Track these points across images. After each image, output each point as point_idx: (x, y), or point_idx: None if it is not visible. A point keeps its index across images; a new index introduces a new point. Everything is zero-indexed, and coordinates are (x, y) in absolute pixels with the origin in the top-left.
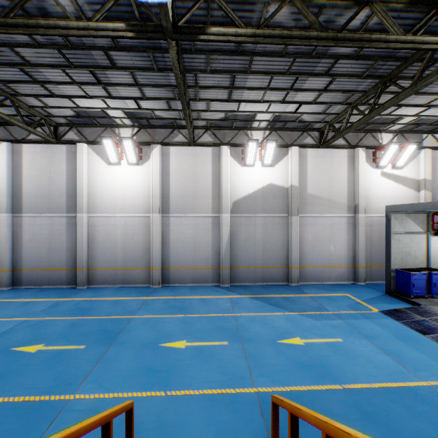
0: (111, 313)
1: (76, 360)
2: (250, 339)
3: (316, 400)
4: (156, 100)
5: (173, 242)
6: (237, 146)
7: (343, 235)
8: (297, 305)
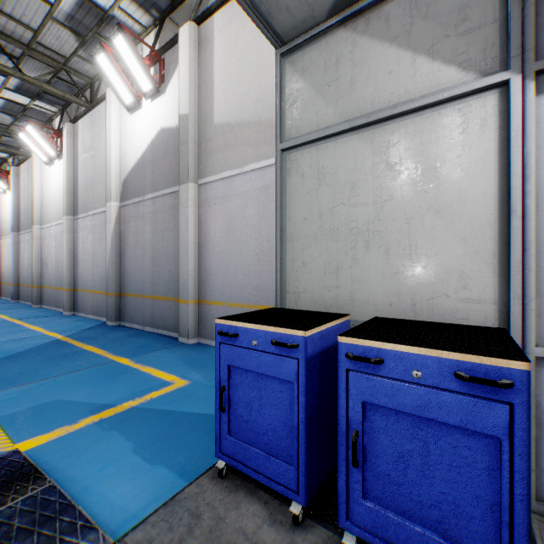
0: None
1: None
2: None
3: None
4: None
5: (80, 254)
6: None
7: None
8: (22, 366)
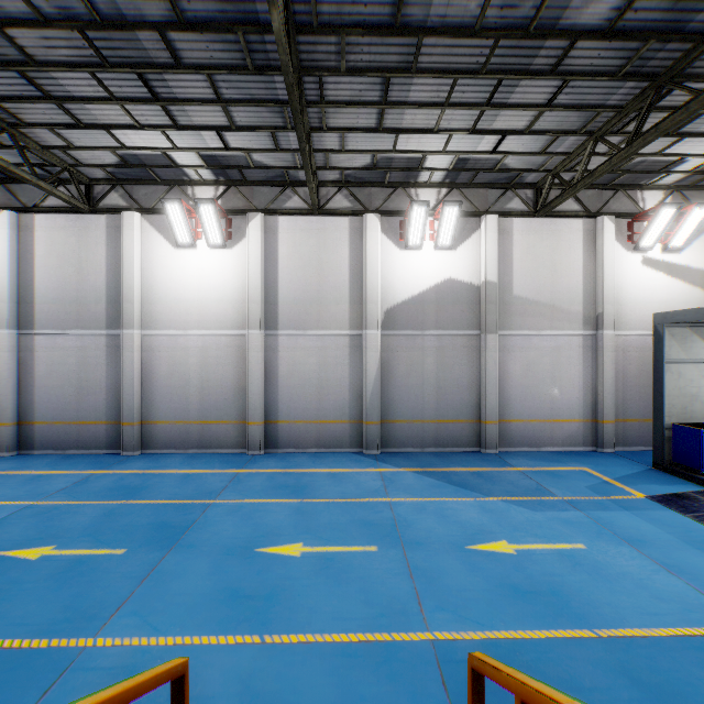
0: (176, 494)
1: (107, 574)
2: (417, 543)
3: (547, 658)
4: (253, 131)
5: (284, 378)
6: (392, 215)
7: (575, 367)
8: (498, 485)
